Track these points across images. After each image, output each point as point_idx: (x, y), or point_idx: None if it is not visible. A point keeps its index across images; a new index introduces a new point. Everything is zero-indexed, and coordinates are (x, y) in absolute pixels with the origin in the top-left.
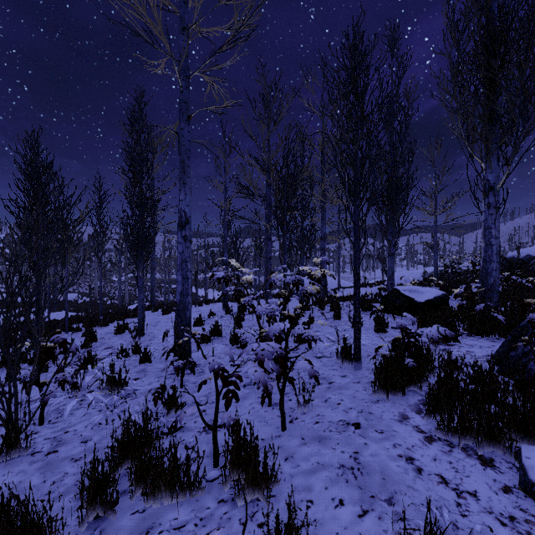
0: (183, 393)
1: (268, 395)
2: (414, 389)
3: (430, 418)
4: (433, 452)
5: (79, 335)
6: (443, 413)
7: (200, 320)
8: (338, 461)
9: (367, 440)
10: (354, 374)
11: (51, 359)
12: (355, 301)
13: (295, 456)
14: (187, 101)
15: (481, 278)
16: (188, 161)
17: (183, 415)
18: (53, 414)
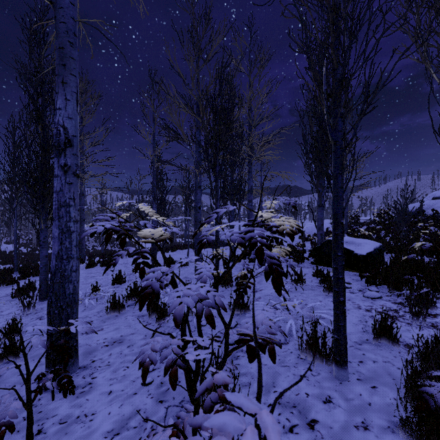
0: None
1: None
2: None
3: None
4: None
5: None
6: None
7: (120, 277)
8: None
9: None
10: (343, 396)
11: None
12: (337, 268)
13: None
14: None
15: None
16: (71, 50)
17: None
18: None
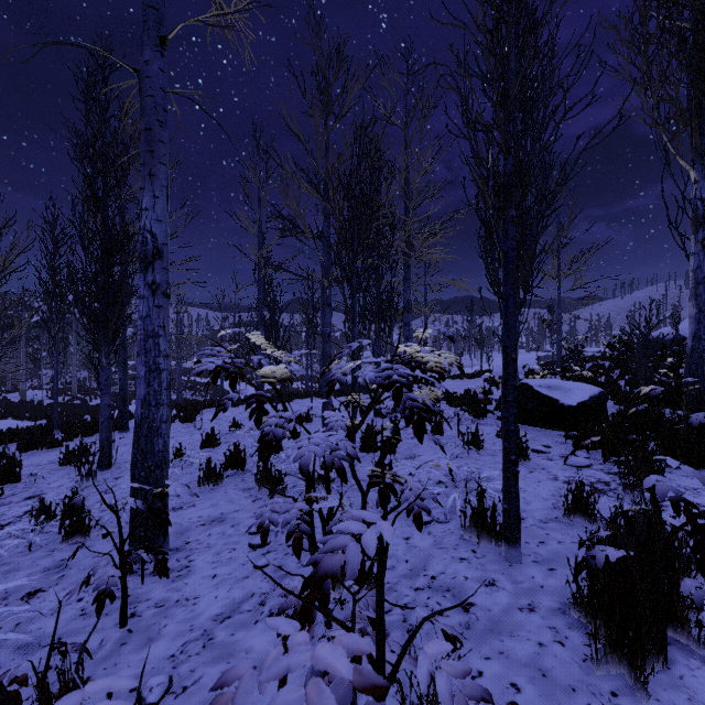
0: (120, 646)
1: None
2: (675, 636)
3: None
4: None
5: None
6: None
7: (212, 438)
8: None
9: None
10: (511, 579)
11: None
12: (507, 417)
13: None
14: (159, 7)
15: (689, 368)
16: (161, 131)
17: None
18: None
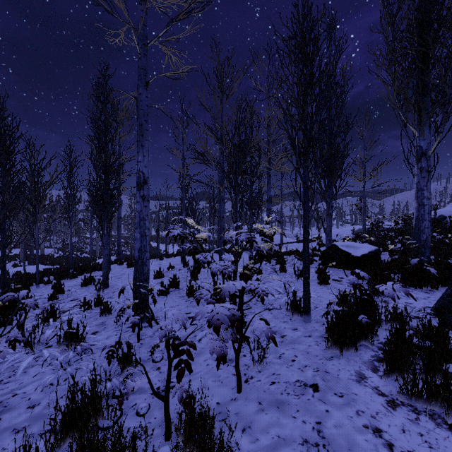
0: (139, 348)
1: (224, 358)
2: (365, 343)
3: (387, 378)
4: (400, 421)
5: (49, 287)
6: (402, 373)
7: (160, 273)
8: (300, 435)
9: (328, 406)
10: (304, 327)
11: (5, 316)
12: (305, 257)
13: (253, 426)
14: (145, 68)
15: (414, 235)
16: (146, 125)
17: (130, 388)
18: (7, 372)
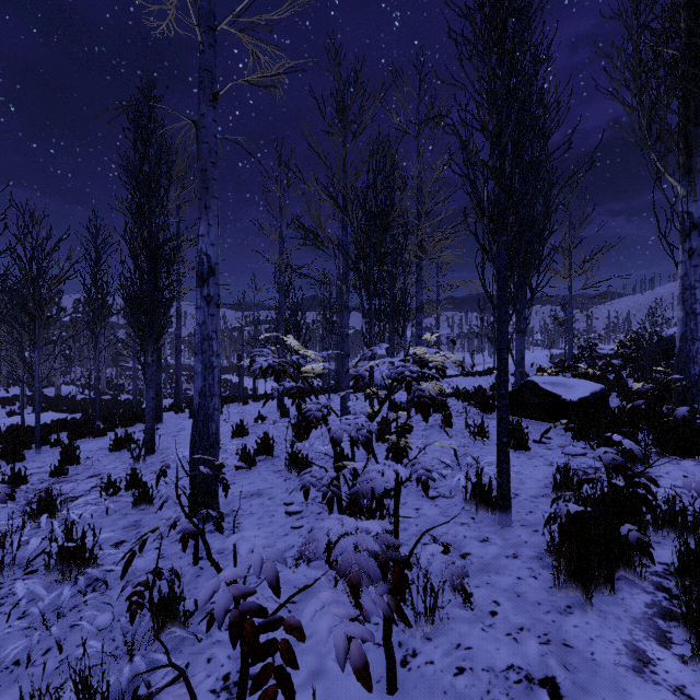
0: (196, 577)
1: None
2: (625, 574)
3: (697, 662)
4: None
5: (57, 452)
6: None
7: (241, 428)
8: None
9: None
10: (501, 537)
11: None
12: (500, 407)
13: None
14: (212, 69)
15: (677, 366)
16: (213, 170)
17: None
18: None
